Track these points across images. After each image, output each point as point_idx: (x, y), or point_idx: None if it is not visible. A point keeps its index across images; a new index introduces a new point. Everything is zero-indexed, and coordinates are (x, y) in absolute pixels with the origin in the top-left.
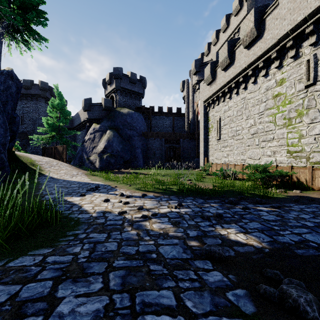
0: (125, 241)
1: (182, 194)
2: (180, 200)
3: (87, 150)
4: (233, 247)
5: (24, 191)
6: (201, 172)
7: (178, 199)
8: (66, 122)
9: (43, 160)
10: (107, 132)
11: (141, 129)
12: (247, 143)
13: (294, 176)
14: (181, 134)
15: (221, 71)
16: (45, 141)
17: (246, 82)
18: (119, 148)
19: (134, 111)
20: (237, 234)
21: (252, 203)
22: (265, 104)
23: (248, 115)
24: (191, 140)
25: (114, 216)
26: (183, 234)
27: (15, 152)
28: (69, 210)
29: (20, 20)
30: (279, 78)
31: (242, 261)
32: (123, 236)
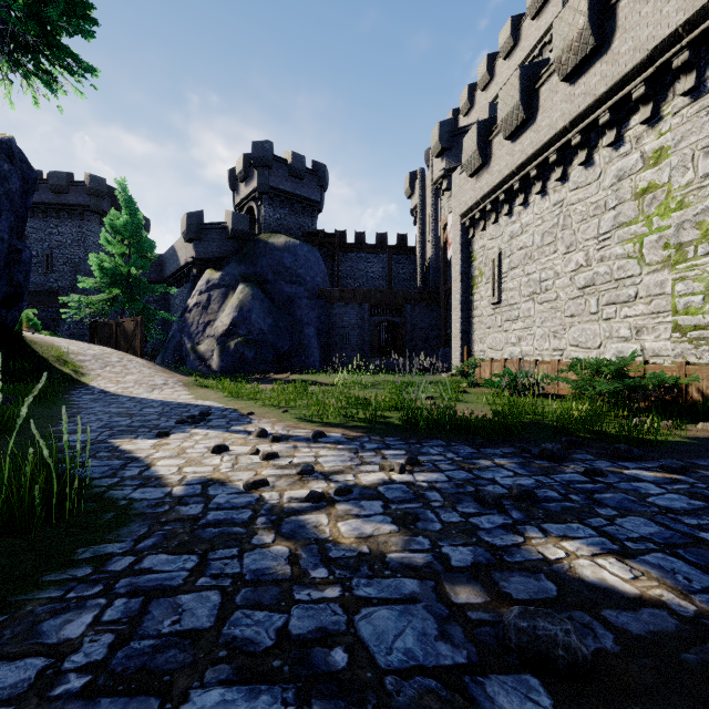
0: (249, 587)
1: (416, 432)
2: (413, 449)
3: (193, 329)
4: (603, 611)
5: (21, 424)
6: (456, 379)
7: (407, 445)
8: (145, 265)
9: (89, 352)
10: (239, 289)
11: (316, 281)
12: (569, 310)
13: (694, 389)
14: (407, 293)
15: (503, 141)
16: (96, 308)
17: (566, 163)
18: (265, 326)
19: (301, 241)
20: (599, 560)
21: (606, 458)
22: (615, 213)
23: (570, 242)
24: (431, 308)
25: (232, 494)
26: (432, 559)
27: (23, 333)
28: (113, 477)
29: (30, 22)
30: (651, 148)
31: (656, 678)
32: (246, 564)
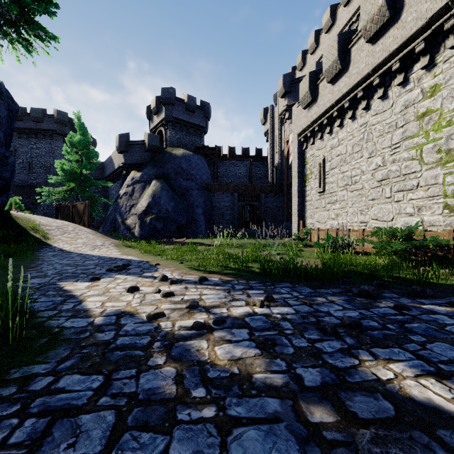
0: (140, 407)
1: (270, 277)
2: (269, 289)
3: (123, 210)
4: (437, 431)
5: (0, 272)
6: (295, 242)
7: (265, 286)
8: (91, 168)
9: (53, 224)
10: (152, 183)
11: (203, 179)
12: (371, 196)
13: None
14: (262, 186)
15: (326, 84)
16: (59, 196)
17: (369, 98)
18: (169, 207)
19: (193, 152)
20: (422, 381)
21: (407, 296)
22: (403, 130)
23: (372, 150)
24: (278, 196)
25: (138, 323)
26: (289, 379)
27: (11, 211)
28: (53, 310)
29: (13, 6)
30: (428, 85)
31: None
32: (141, 383)
